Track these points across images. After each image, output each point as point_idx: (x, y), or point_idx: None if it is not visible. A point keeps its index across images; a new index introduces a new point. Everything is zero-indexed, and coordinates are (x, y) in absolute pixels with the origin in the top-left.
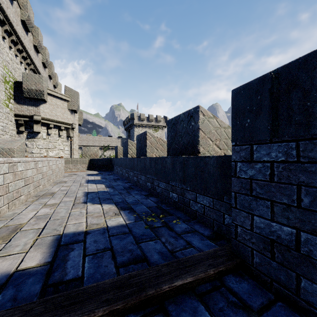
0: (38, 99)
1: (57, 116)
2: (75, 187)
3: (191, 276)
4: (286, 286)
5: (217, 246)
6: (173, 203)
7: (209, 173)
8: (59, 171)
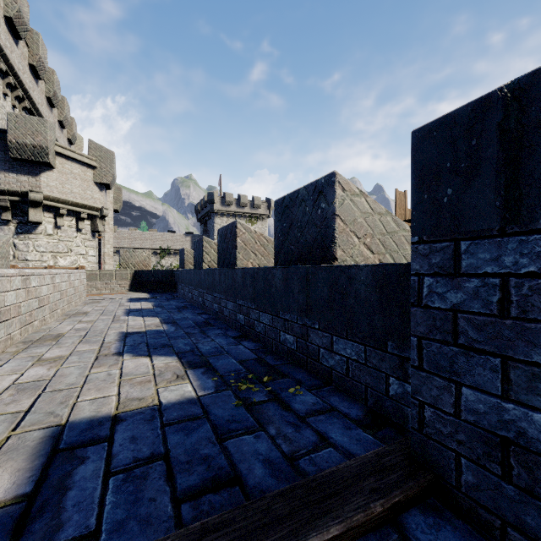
0: (37, 163)
1: (74, 193)
2: (104, 323)
3: (337, 521)
4: (540, 540)
5: (378, 443)
6: (287, 352)
7: (357, 297)
8: (76, 294)
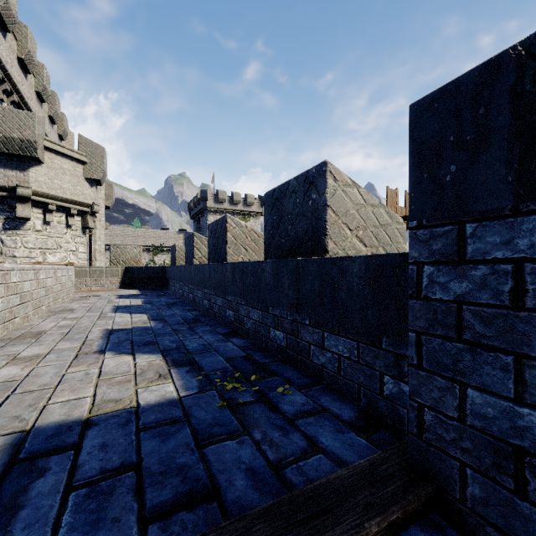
0: (25, 158)
1: (64, 189)
2: (89, 320)
3: None
4: None
5: (372, 447)
6: (277, 349)
7: (349, 290)
8: (63, 290)
